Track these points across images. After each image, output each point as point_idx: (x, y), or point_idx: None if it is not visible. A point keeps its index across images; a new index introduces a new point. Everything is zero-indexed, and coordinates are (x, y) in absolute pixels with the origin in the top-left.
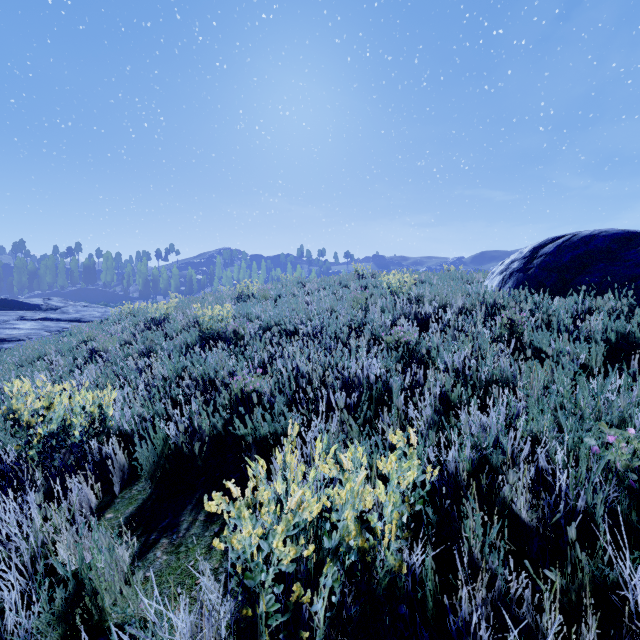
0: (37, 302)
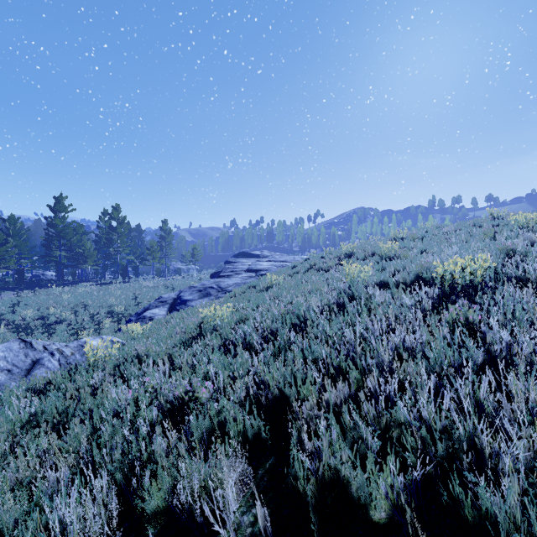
0: (258, 253)
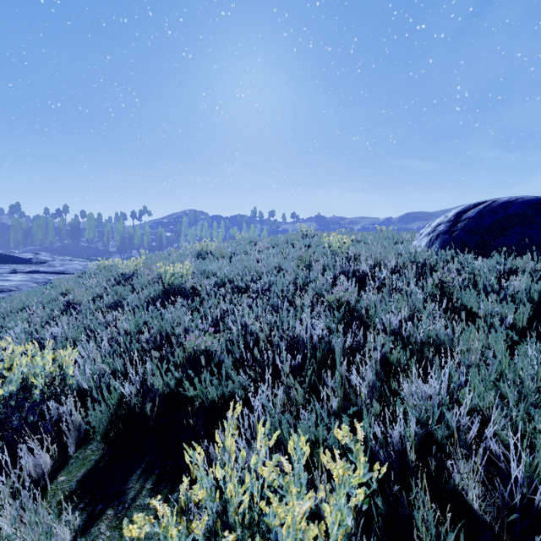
0: (28, 256)
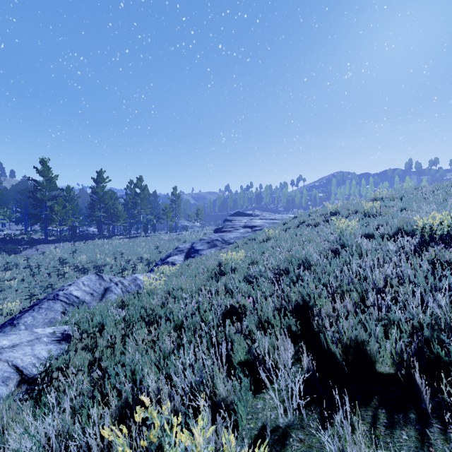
0: (250, 213)
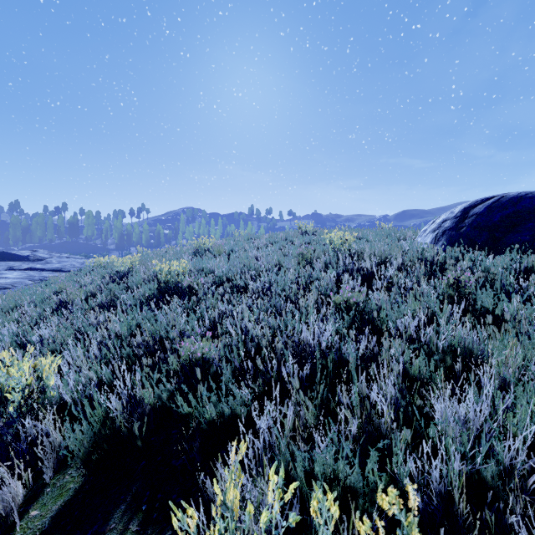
0: (26, 254)
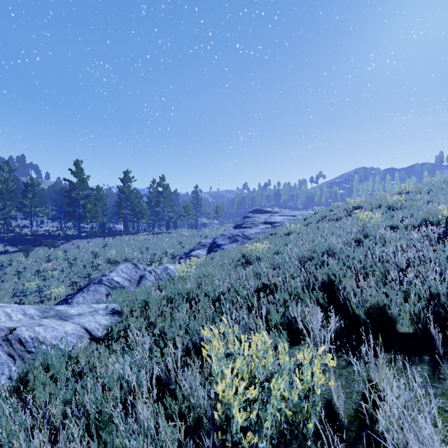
0: (269, 210)
